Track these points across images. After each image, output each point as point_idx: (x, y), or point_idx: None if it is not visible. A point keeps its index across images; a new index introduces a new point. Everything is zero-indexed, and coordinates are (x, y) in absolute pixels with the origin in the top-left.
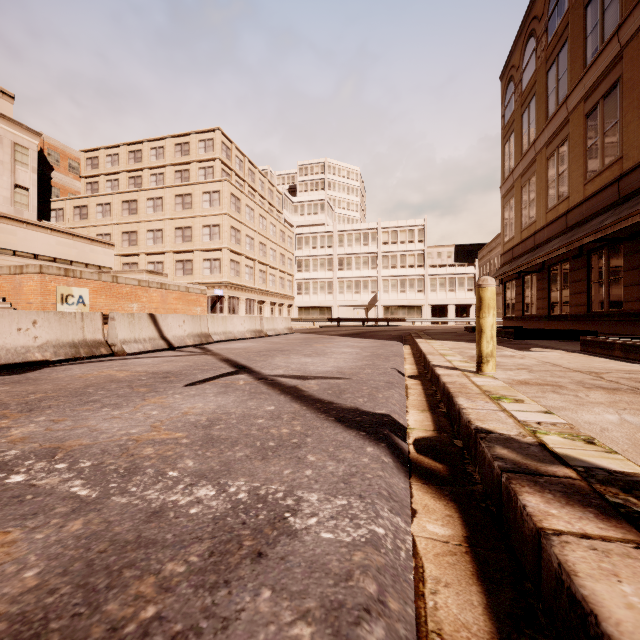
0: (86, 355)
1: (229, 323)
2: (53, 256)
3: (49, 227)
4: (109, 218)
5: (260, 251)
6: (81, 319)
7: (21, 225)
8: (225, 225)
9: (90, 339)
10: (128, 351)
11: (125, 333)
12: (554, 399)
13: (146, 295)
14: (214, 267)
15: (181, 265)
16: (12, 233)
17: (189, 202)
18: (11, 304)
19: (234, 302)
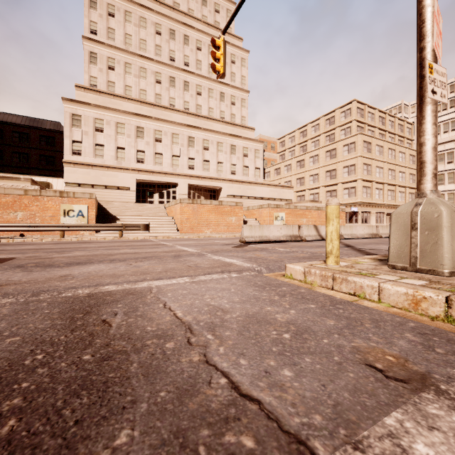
0: (294, 240)
1: (354, 229)
2: (268, 197)
3: (266, 184)
4: (290, 172)
5: (389, 176)
6: (292, 227)
7: (257, 185)
8: (358, 164)
9: (294, 234)
10: (307, 239)
11: (305, 233)
12: None
13: (310, 214)
14: (351, 193)
15: (329, 194)
16: (254, 189)
17: (334, 154)
18: (258, 221)
19: (366, 215)
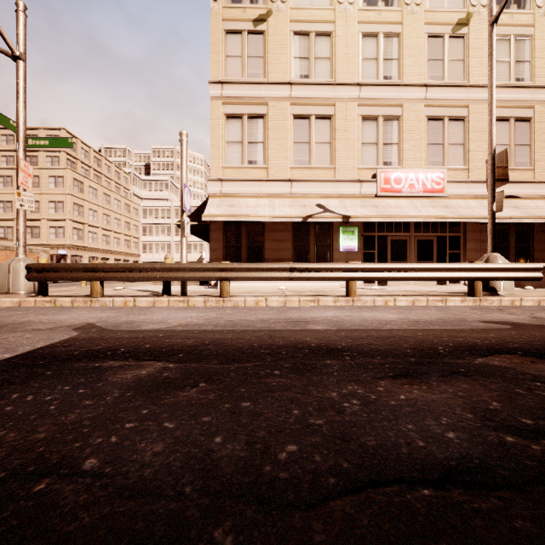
0: None
1: None
2: None
3: None
4: None
5: (104, 220)
6: None
7: None
8: (68, 202)
9: None
10: None
11: None
12: (69, 288)
13: None
14: (59, 233)
15: (30, 230)
16: None
17: (37, 182)
18: None
19: (77, 259)
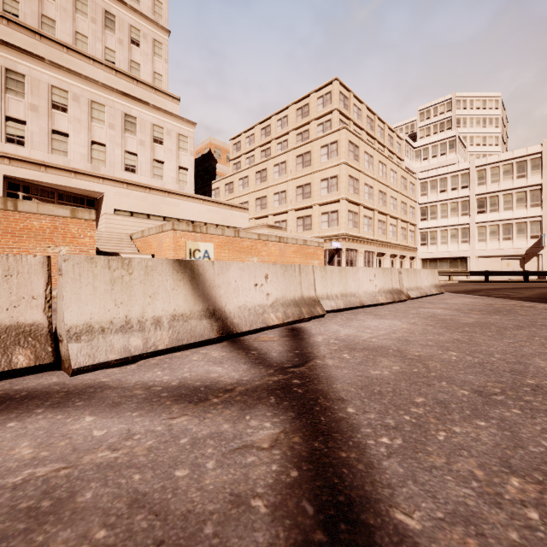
0: None
1: (350, 279)
2: (204, 221)
3: (201, 198)
4: (247, 188)
5: (379, 200)
6: None
7: (183, 198)
8: (342, 175)
9: None
10: (81, 360)
11: (95, 307)
12: None
13: (265, 249)
14: (331, 220)
15: (301, 221)
16: (177, 205)
17: (308, 160)
18: None
19: (352, 255)
